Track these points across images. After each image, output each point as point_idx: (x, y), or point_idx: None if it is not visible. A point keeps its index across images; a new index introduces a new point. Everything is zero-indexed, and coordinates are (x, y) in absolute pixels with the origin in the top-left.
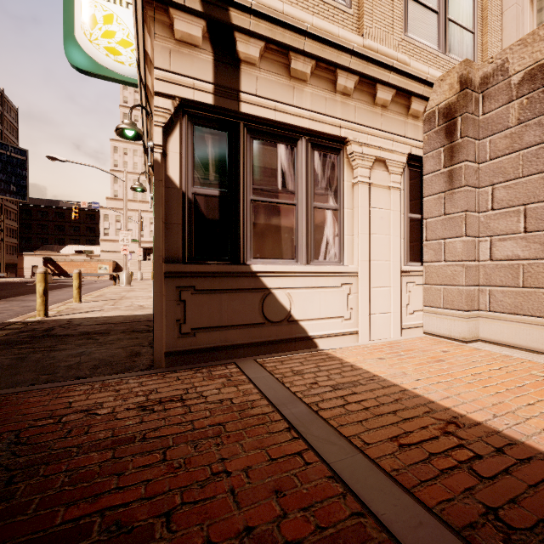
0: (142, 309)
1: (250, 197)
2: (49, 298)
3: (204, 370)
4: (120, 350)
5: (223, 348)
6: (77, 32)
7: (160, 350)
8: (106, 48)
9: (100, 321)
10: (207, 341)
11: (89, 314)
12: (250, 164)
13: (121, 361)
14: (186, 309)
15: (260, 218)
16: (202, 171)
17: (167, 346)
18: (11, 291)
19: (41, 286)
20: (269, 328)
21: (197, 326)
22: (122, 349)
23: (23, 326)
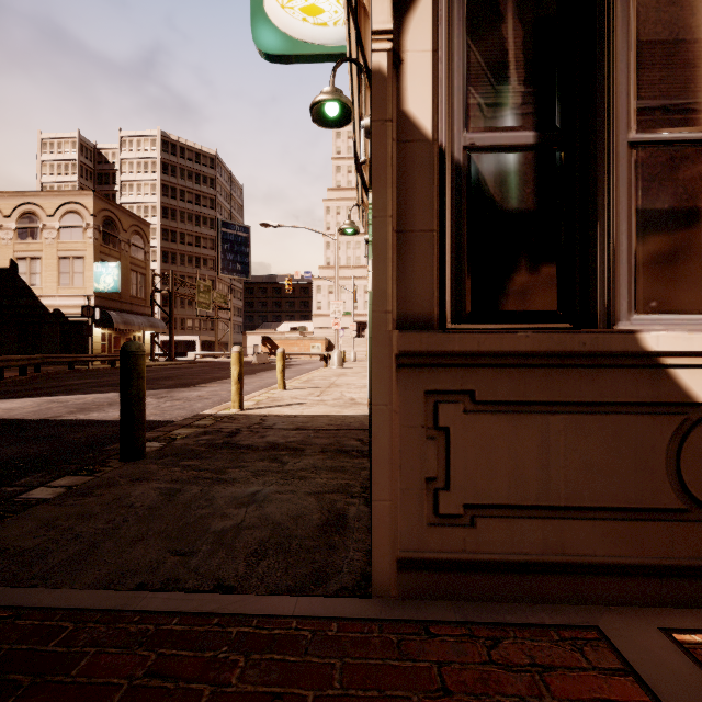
0: (353, 406)
1: (627, 137)
2: (258, 382)
3: (511, 647)
4: (311, 500)
5: (551, 567)
6: (267, 2)
7: (386, 551)
8: (303, 9)
9: (298, 424)
10: (507, 543)
11: (288, 408)
12: (627, 41)
13: (307, 540)
14: (450, 452)
15: (660, 192)
16: (489, 85)
17: (402, 543)
18: (230, 372)
19: (235, 370)
20: (699, 527)
21: (479, 500)
22: (316, 499)
23: (211, 423)
